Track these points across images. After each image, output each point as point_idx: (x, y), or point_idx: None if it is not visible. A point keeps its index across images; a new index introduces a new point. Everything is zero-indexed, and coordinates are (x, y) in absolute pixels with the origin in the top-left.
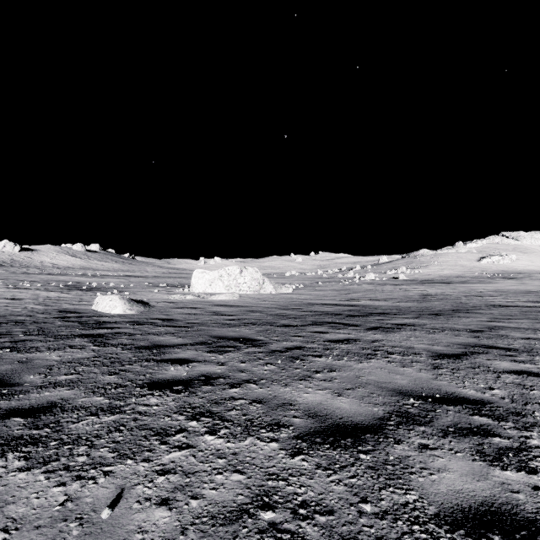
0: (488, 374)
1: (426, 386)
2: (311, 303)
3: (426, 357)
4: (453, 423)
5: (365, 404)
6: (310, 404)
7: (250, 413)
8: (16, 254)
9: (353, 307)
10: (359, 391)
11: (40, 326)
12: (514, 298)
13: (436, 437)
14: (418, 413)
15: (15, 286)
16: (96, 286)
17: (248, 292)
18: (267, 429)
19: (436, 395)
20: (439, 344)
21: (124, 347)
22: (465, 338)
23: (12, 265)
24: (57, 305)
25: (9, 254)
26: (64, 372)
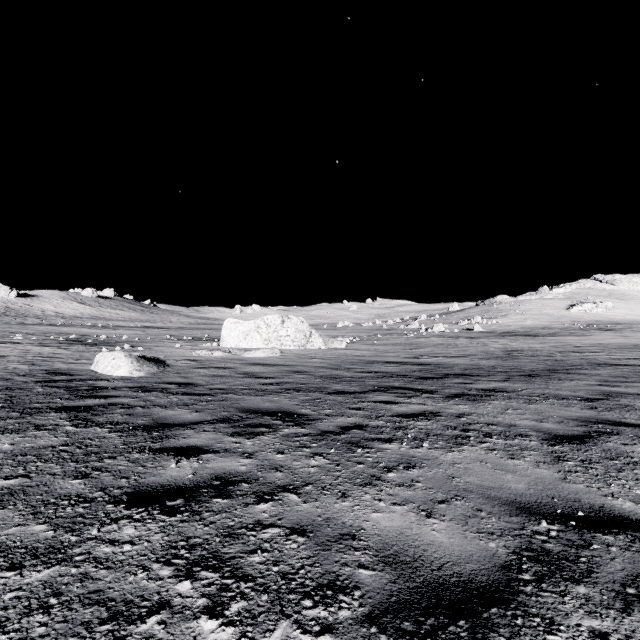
0: (636, 469)
1: (556, 493)
2: (370, 361)
3: (538, 441)
4: (629, 576)
5: (473, 534)
6: (384, 536)
7: (285, 557)
8: (12, 301)
9: (424, 366)
10: (458, 505)
11: (10, 395)
12: (620, 354)
13: (613, 612)
14: (564, 553)
15: (3, 340)
16: (105, 339)
17: (292, 347)
18: (315, 597)
19: (578, 512)
20: (548, 420)
21: (113, 427)
22: (579, 410)
23: (6, 314)
24: (48, 365)
25: (4, 301)
26: (6, 473)
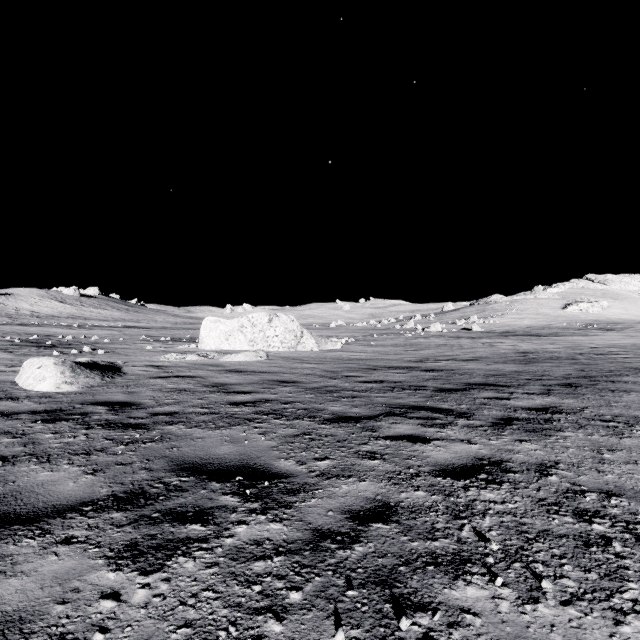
0: None
1: None
2: (371, 366)
3: None
4: None
5: None
6: None
7: None
8: None
9: (436, 373)
10: None
11: None
12: None
13: None
14: None
15: None
16: (69, 341)
17: (280, 349)
18: None
19: None
20: None
21: None
22: None
23: None
24: None
25: None
26: None
